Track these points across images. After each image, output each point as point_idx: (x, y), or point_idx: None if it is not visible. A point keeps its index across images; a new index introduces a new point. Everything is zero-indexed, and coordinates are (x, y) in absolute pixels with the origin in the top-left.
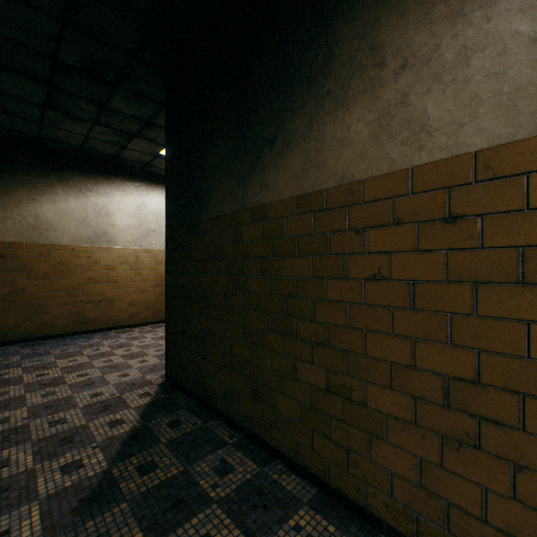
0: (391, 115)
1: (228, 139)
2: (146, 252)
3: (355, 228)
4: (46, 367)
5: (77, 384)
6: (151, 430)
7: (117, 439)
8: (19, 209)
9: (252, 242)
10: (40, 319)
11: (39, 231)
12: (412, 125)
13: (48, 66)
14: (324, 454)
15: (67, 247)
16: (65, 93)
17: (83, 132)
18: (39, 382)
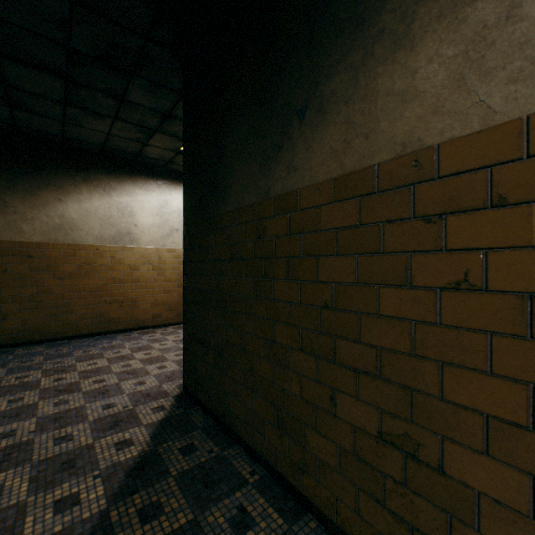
0: (488, 41)
1: (249, 117)
2: (169, 252)
3: (424, 215)
4: (65, 371)
5: (91, 392)
6: (160, 457)
7: (121, 466)
8: (46, 209)
9: (278, 238)
10: (66, 319)
11: (64, 231)
12: (528, 49)
13: (62, 56)
14: (375, 523)
15: (91, 247)
16: (83, 86)
17: (104, 130)
18: (55, 387)
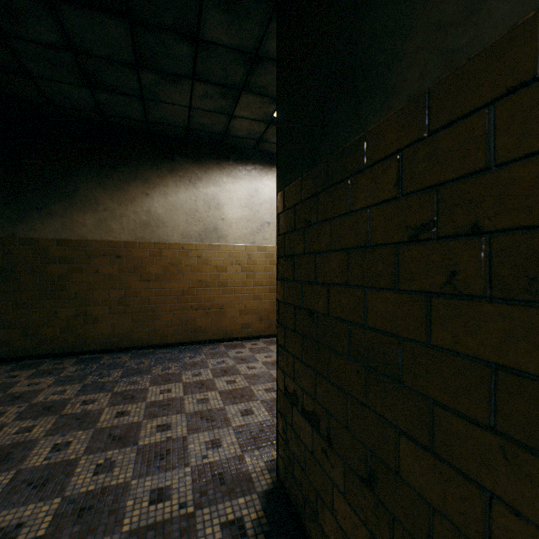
0: None
1: None
2: (259, 250)
3: None
4: (133, 399)
5: (148, 451)
6: None
7: None
8: (133, 205)
9: None
10: (152, 325)
11: (150, 228)
12: None
13: None
14: None
15: (177, 245)
16: (149, 28)
17: (185, 102)
18: (111, 429)
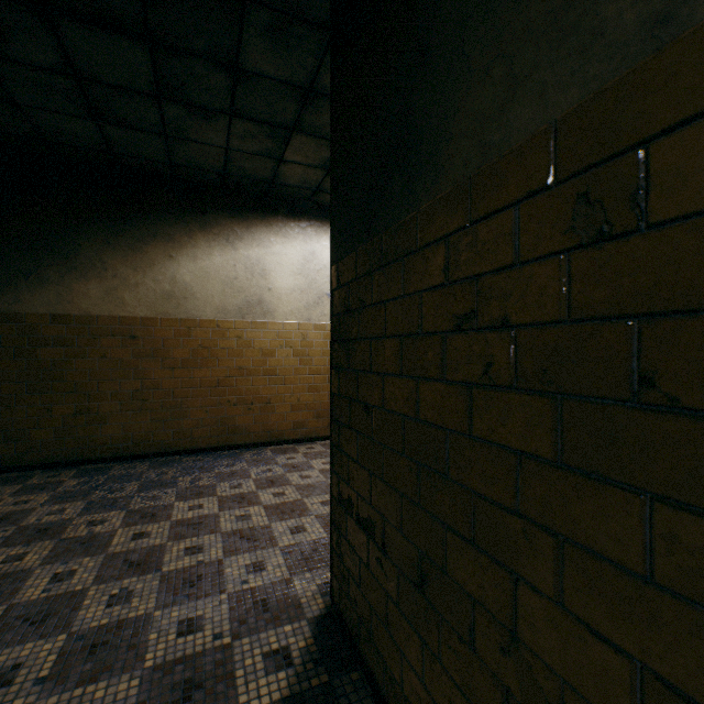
0: None
1: None
2: (316, 329)
3: None
4: (154, 517)
5: (174, 577)
6: None
7: None
8: (153, 271)
9: None
10: (177, 425)
11: (175, 300)
12: None
13: None
14: None
15: (210, 322)
16: (175, 54)
17: (220, 142)
18: (127, 554)
